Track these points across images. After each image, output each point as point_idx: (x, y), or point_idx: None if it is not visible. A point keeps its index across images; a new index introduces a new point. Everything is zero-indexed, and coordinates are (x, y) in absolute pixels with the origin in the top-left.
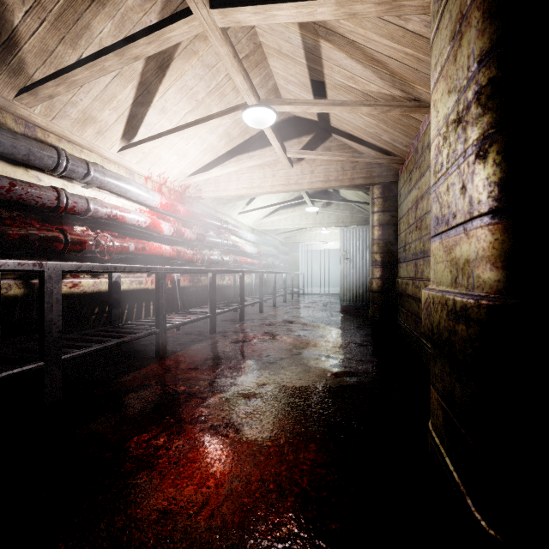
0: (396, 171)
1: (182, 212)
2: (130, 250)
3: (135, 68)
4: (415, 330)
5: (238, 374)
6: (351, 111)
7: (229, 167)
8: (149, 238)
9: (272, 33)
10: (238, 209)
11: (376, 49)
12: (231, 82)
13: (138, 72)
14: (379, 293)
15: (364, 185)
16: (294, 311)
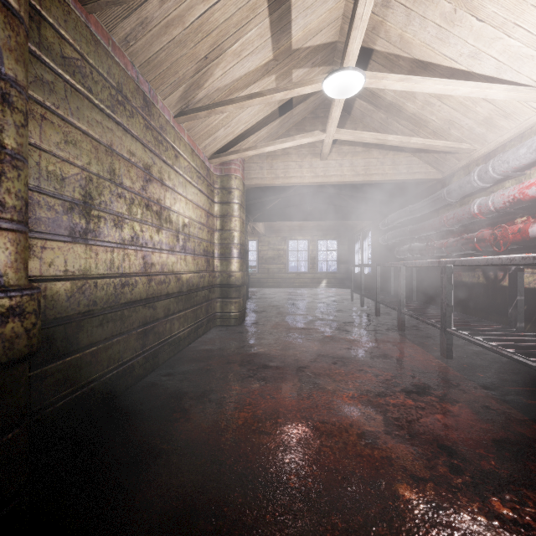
0: None
1: None
2: (533, 235)
3: None
4: (146, 345)
5: (335, 345)
6: (243, 103)
7: None
8: None
9: None
10: None
11: None
12: None
13: None
14: None
15: None
16: None
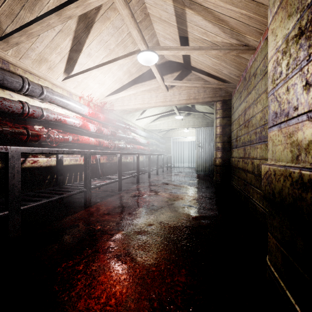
0: (231, 93)
1: (102, 118)
2: (69, 141)
3: (70, 27)
4: (244, 190)
5: (134, 217)
6: (205, 54)
7: (130, 91)
8: (82, 133)
9: (155, 6)
10: (135, 117)
11: (221, 12)
12: (130, 38)
13: (73, 30)
14: (220, 167)
15: (211, 102)
16: (169, 177)
